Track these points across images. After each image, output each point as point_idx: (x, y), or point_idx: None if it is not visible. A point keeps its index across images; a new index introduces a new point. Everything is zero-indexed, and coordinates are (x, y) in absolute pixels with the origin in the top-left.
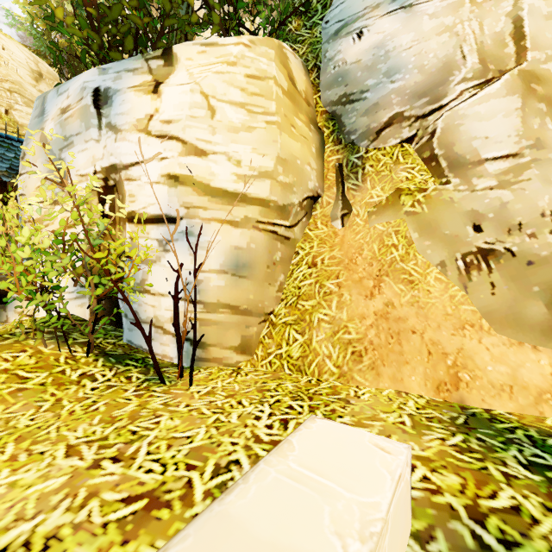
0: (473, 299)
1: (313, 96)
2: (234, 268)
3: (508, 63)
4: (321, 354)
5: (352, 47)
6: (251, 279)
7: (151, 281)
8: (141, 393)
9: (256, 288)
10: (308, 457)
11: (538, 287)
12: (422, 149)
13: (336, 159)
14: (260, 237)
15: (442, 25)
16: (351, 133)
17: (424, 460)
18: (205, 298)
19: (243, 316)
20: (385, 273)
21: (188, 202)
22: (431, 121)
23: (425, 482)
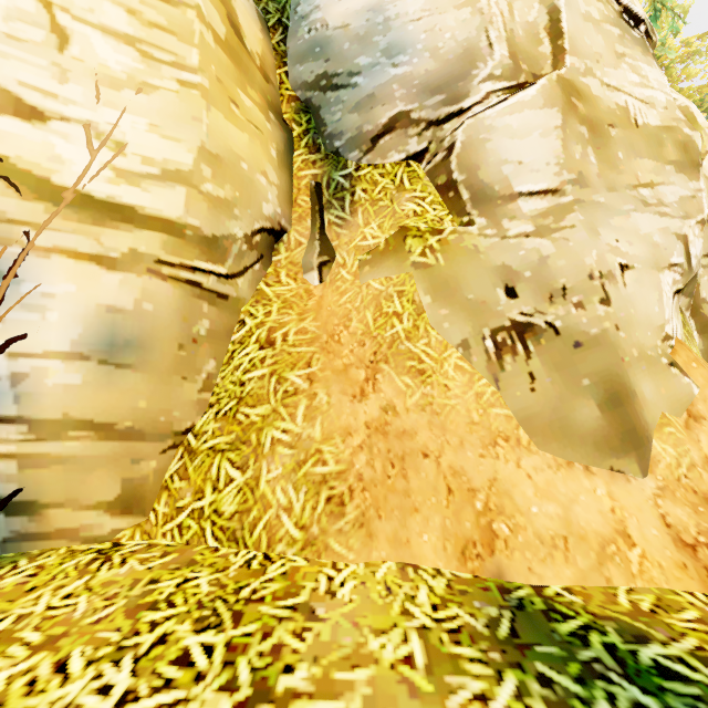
0: (508, 398)
1: (276, 69)
2: (104, 349)
3: (543, 66)
4: (274, 506)
5: (336, 3)
6: (143, 371)
7: None
8: None
9: (154, 387)
10: None
11: (589, 380)
12: (435, 172)
13: (312, 176)
14: (163, 291)
15: None
16: (335, 136)
17: None
18: (34, 412)
19: (125, 441)
20: (384, 358)
21: None
22: (448, 131)
23: None
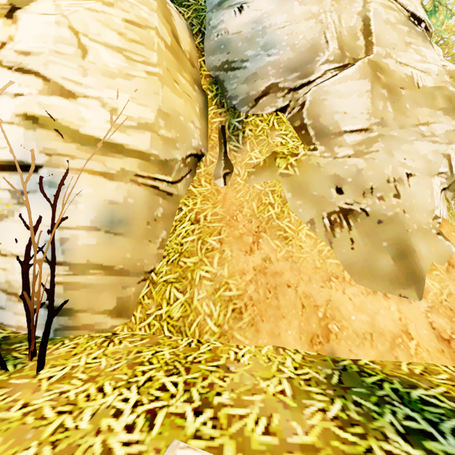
0: (337, 253)
1: (198, 59)
2: (108, 225)
3: (359, 53)
4: (202, 313)
5: (233, 18)
6: (128, 237)
7: (1, 239)
8: None
9: (134, 246)
10: None
11: (386, 242)
12: (293, 118)
13: (219, 122)
14: (139, 192)
15: (310, 12)
16: (233, 98)
17: (310, 450)
18: (72, 259)
19: (119, 276)
20: (263, 230)
21: (50, 148)
22: (301, 94)
23: None
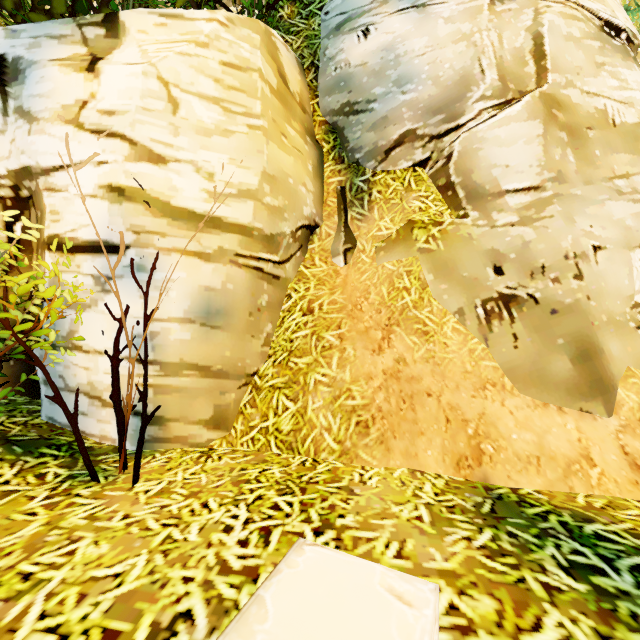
0: (495, 354)
1: (310, 101)
2: (204, 316)
3: (528, 84)
4: (318, 427)
5: (357, 46)
6: (227, 331)
7: (83, 333)
8: (56, 501)
9: (234, 342)
10: (287, 632)
11: (563, 339)
12: (437, 175)
13: (338, 182)
14: (239, 275)
15: (459, 32)
16: (355, 150)
17: (449, 576)
18: (163, 357)
19: (217, 379)
20: (396, 323)
21: (138, 224)
22: (447, 142)
23: (453, 615)
